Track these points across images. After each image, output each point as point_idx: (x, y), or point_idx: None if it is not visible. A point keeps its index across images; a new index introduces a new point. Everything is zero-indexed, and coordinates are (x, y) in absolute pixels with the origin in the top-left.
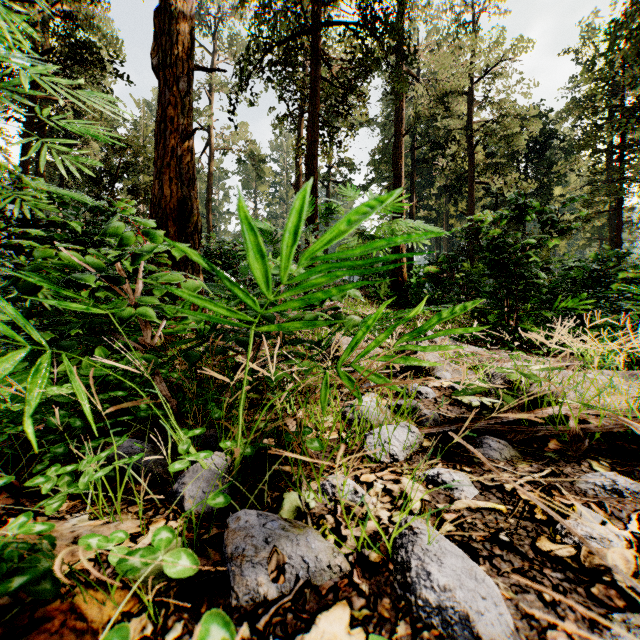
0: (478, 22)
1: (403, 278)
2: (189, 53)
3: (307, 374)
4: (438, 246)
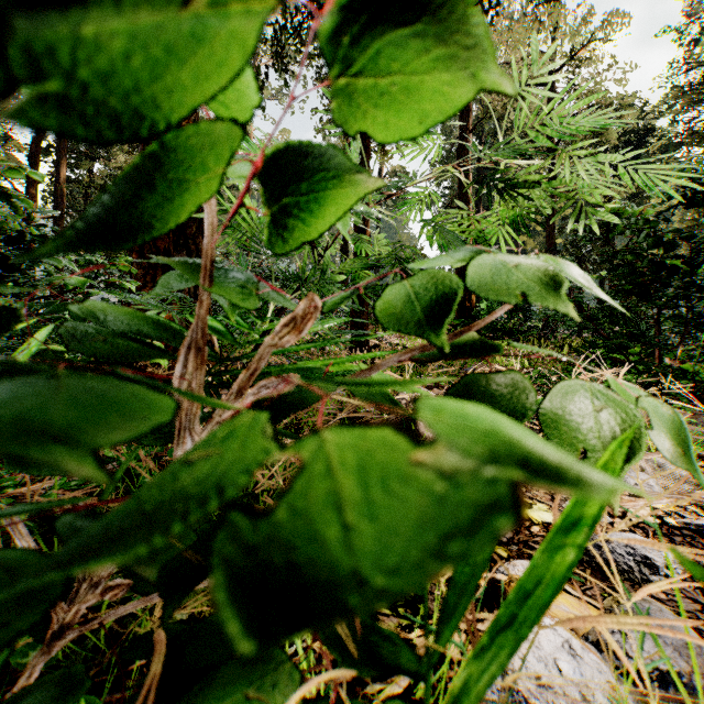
0: None
1: (471, 303)
2: None
3: None
4: None
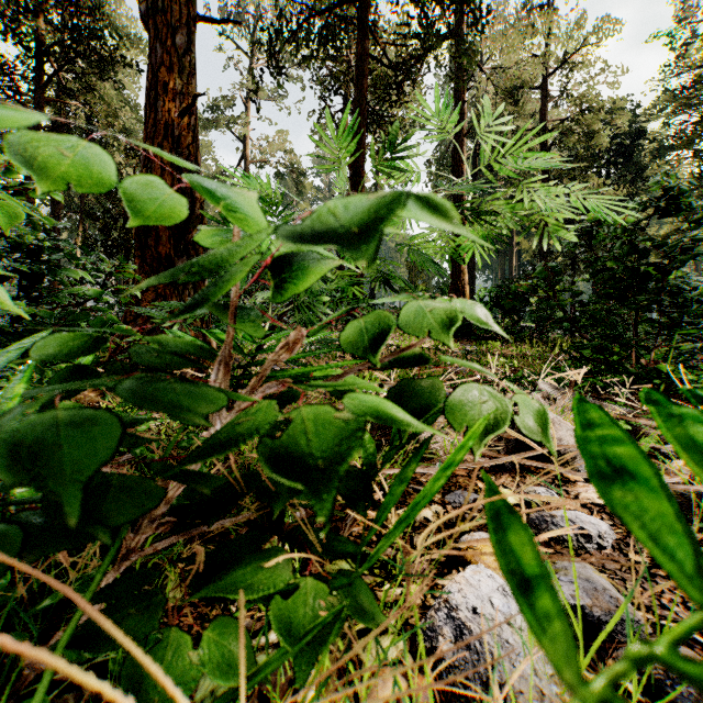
0: (553, 3)
1: None
2: None
3: (308, 675)
4: (502, 267)
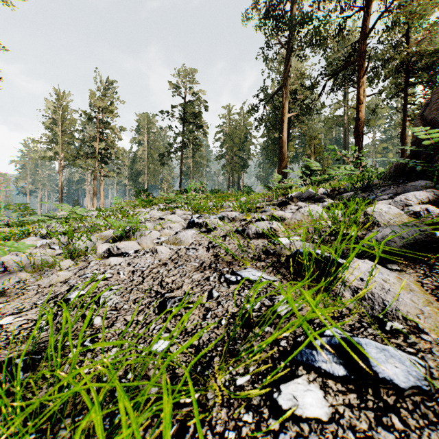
0: None
1: None
2: (362, 132)
3: None
4: None
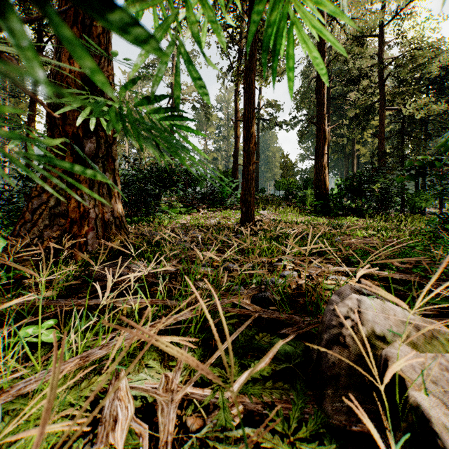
0: None
1: (326, 190)
2: None
3: None
4: (346, 167)
